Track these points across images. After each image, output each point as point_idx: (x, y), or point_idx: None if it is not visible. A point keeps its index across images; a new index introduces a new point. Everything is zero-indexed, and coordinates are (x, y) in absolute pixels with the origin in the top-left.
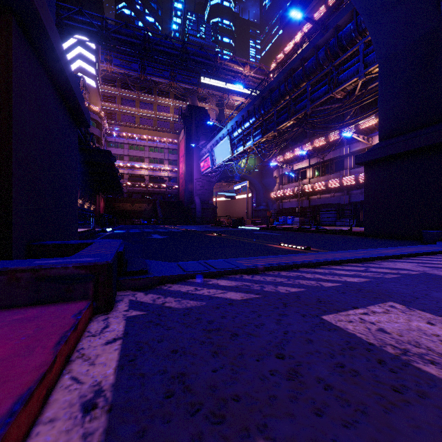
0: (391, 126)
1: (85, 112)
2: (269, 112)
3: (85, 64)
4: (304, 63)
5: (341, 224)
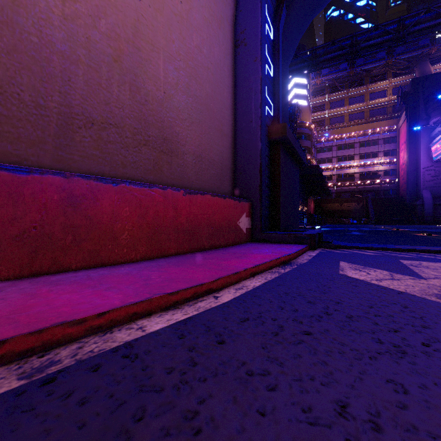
0: None
1: (303, 158)
2: None
3: (298, 90)
4: None
5: None
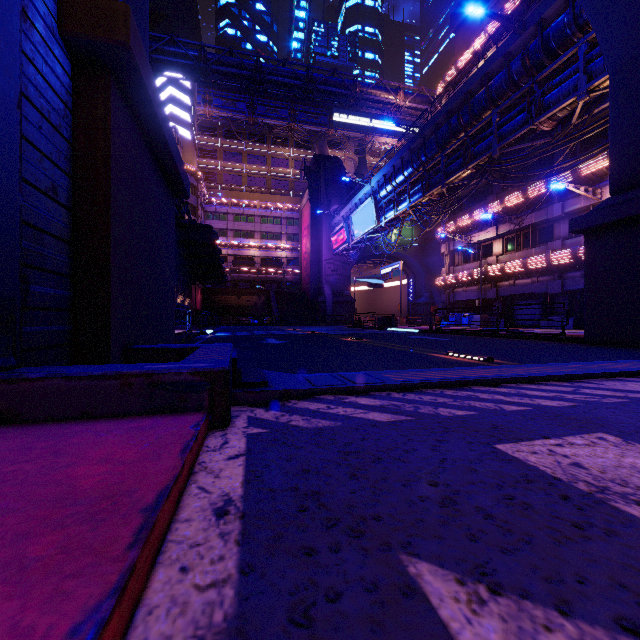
0: (632, 170)
1: (184, 180)
2: (434, 158)
3: (177, 109)
4: (489, 81)
5: (549, 324)
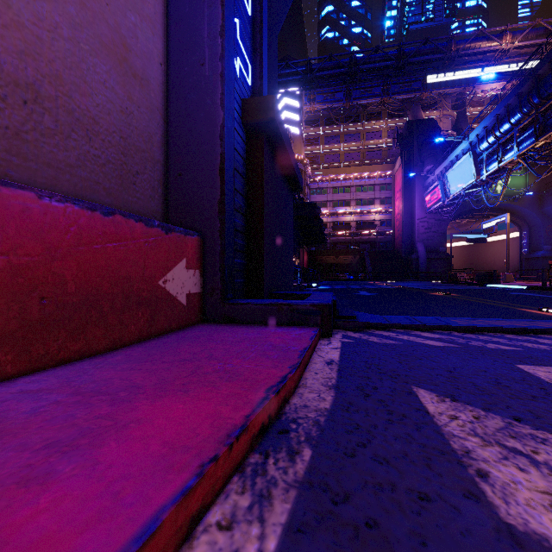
0: None
1: (299, 179)
2: (551, 97)
3: (290, 114)
4: None
5: None
